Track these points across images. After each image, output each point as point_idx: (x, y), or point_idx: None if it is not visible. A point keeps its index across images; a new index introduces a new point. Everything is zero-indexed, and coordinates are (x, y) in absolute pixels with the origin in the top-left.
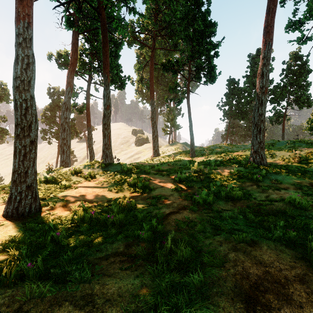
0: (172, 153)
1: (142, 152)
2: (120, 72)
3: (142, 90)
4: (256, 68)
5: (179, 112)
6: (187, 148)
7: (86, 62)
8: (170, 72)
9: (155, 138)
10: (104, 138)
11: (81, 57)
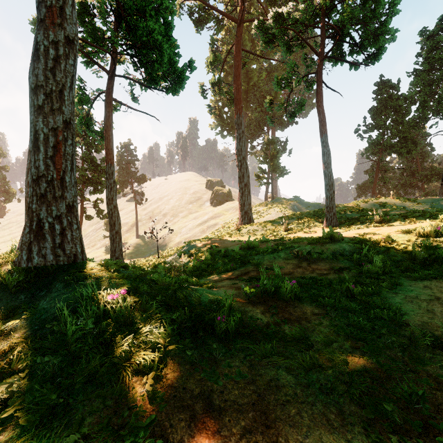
0: (278, 218)
1: (221, 215)
2: (173, 52)
3: (220, 113)
4: (437, 53)
5: (283, 147)
6: (301, 208)
7: (109, 38)
8: (268, 82)
9: (244, 188)
10: (32, 150)
11: (92, 19)
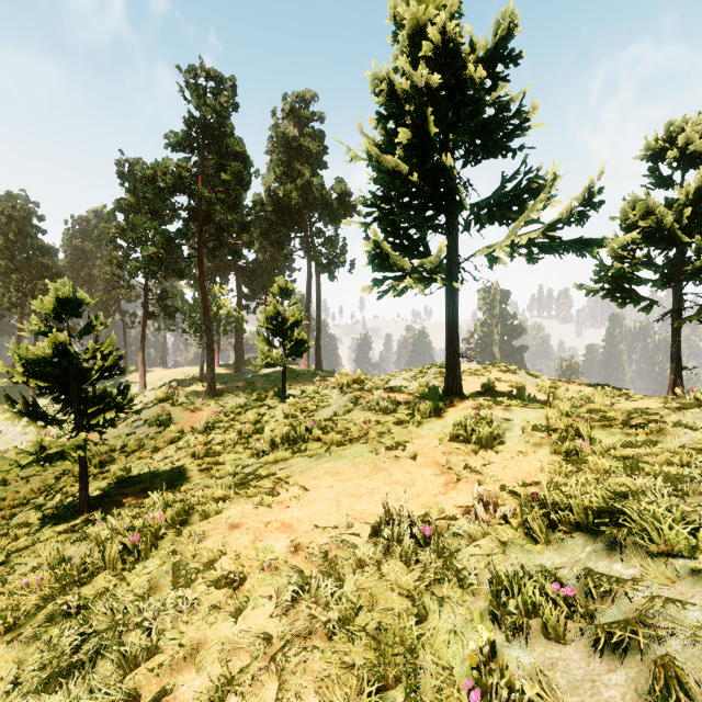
0: None
1: None
2: None
3: None
4: None
5: None
6: None
7: None
8: None
9: None
10: None
11: None
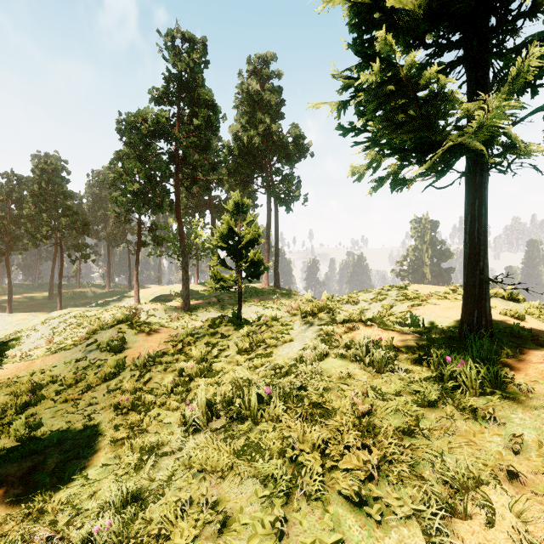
0: None
1: None
2: None
3: None
4: None
5: None
6: None
7: None
8: None
9: None
10: None
11: None
